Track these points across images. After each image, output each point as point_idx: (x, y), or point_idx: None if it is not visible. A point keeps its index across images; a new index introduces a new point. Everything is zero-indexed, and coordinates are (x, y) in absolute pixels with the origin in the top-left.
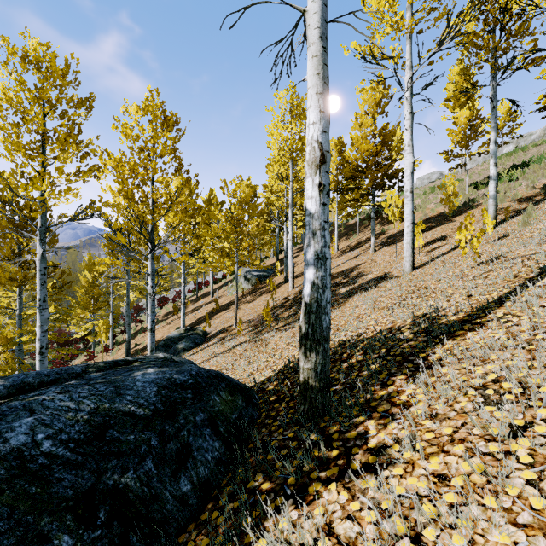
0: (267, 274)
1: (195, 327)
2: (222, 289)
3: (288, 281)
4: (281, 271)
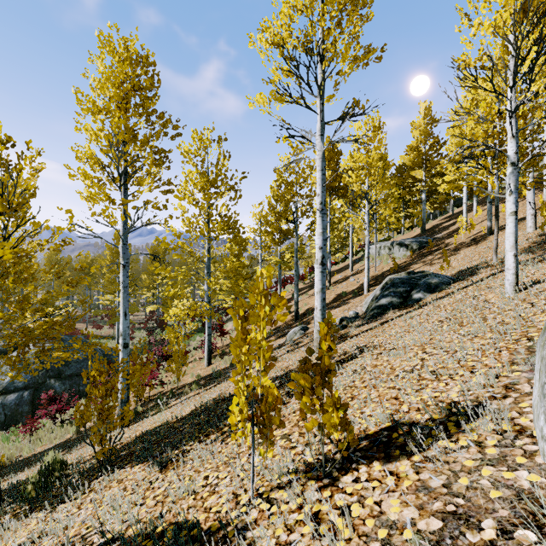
0: (428, 240)
1: (375, 287)
2: (358, 264)
3: (492, 233)
4: (450, 235)
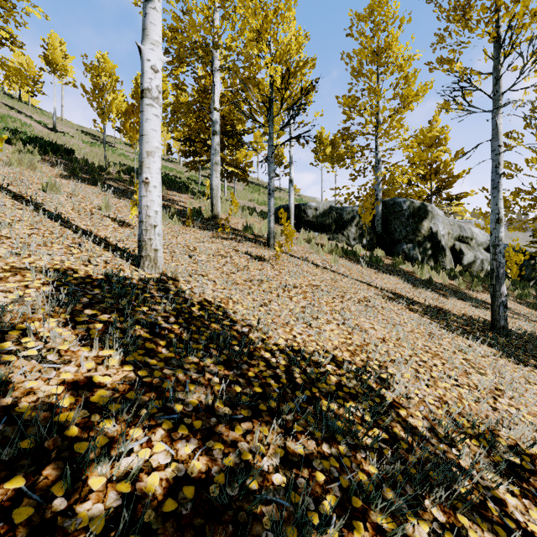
0: None
1: None
2: None
3: None
4: None
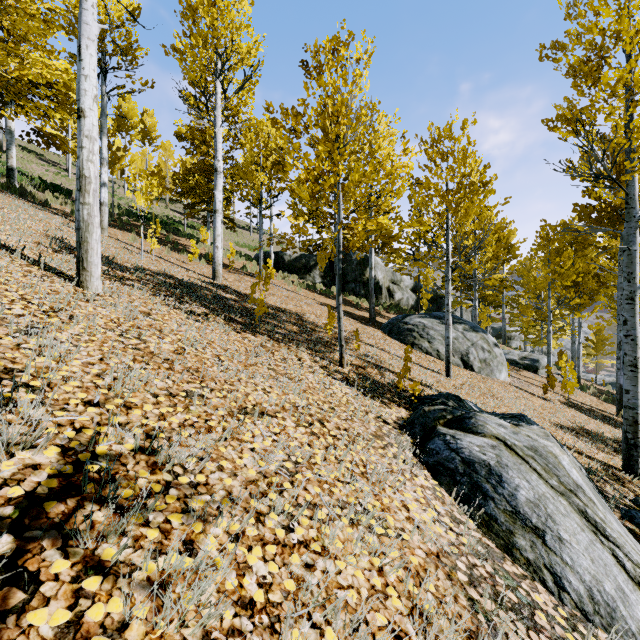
0: None
1: None
2: None
3: None
4: None
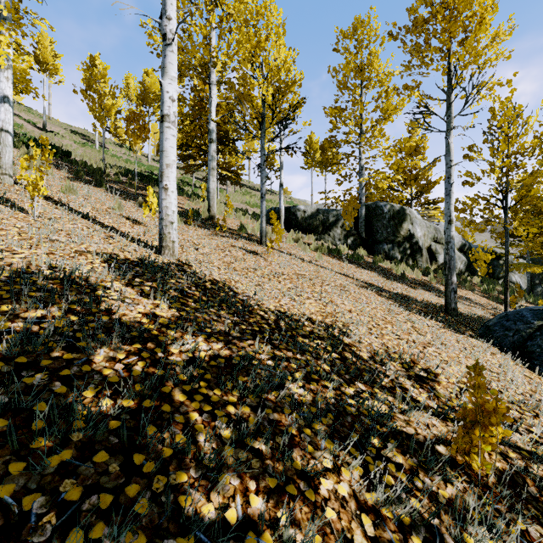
0: None
1: None
2: None
3: None
4: None
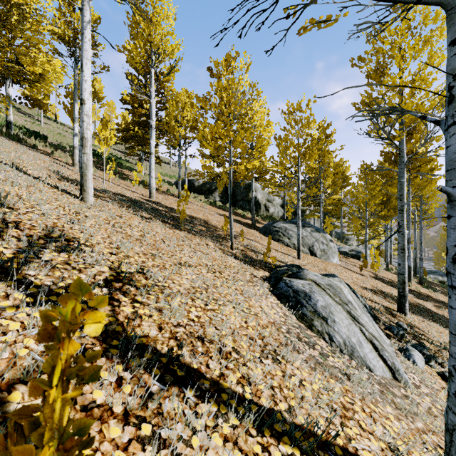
0: None
1: None
2: None
3: None
4: None
